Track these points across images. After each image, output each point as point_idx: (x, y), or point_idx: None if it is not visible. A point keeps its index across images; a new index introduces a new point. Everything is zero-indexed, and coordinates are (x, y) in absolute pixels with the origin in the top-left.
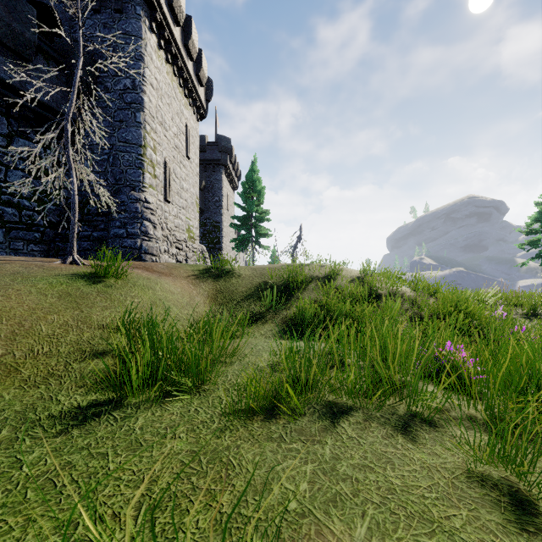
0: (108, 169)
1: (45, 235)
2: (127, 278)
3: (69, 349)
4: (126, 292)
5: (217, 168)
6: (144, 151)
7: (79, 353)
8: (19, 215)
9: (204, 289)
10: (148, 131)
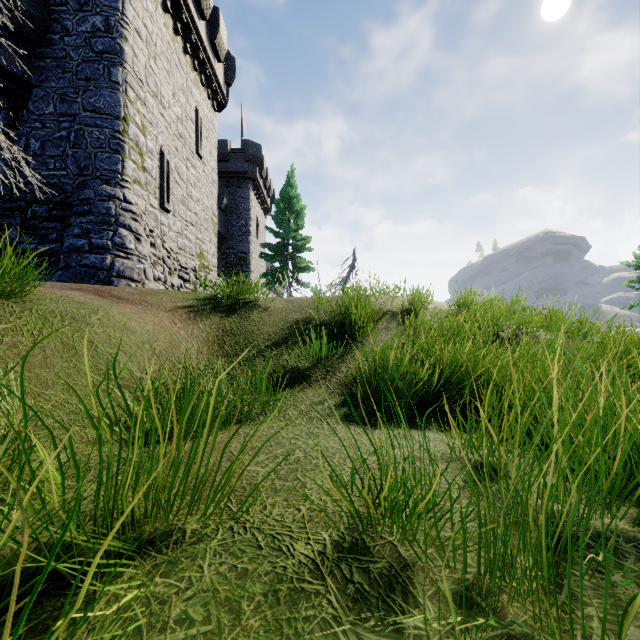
0: (68, 152)
1: None
2: (25, 298)
3: None
4: None
5: (243, 183)
6: (124, 126)
7: None
8: None
9: (202, 328)
10: (132, 99)
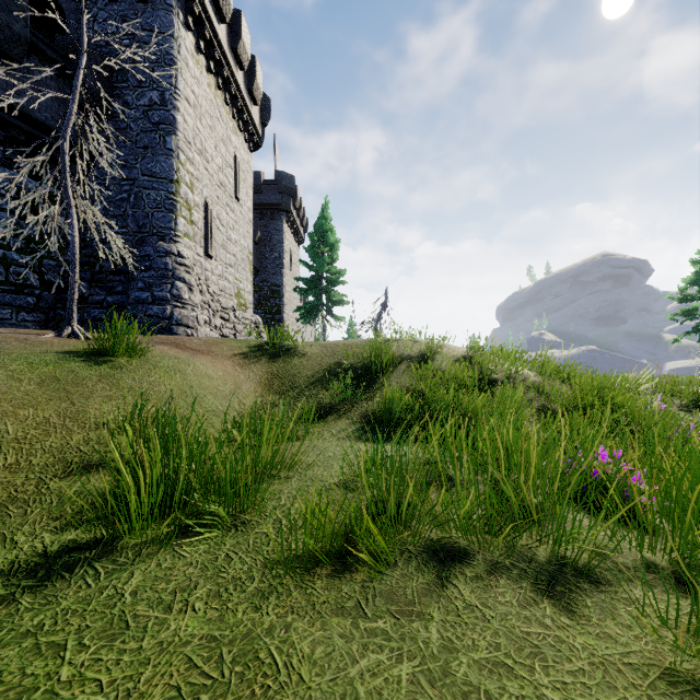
0: (129, 212)
1: (42, 300)
2: (146, 356)
3: (47, 459)
4: (142, 376)
5: (276, 215)
6: (177, 188)
7: (61, 466)
8: (6, 273)
9: (255, 372)
10: (182, 162)
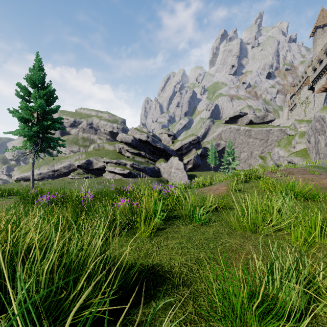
0: None
1: None
2: None
3: None
4: None
5: None
6: None
7: None
8: None
9: None
10: None
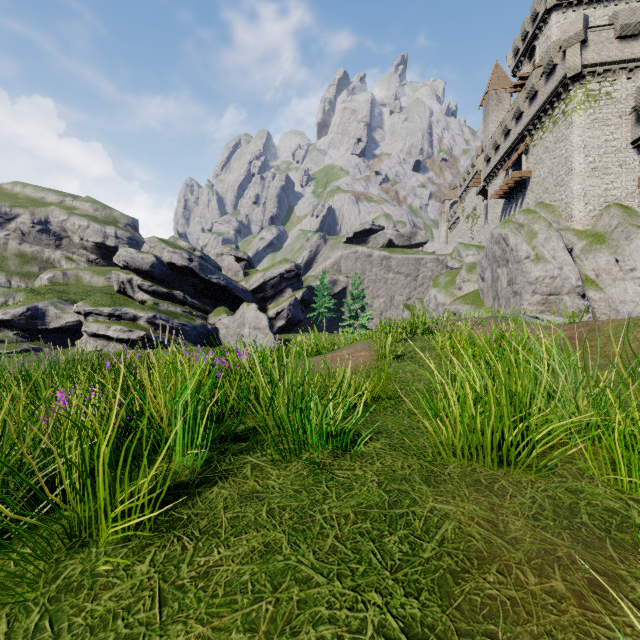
0: None
1: None
2: None
3: None
4: None
5: None
6: None
7: None
8: None
9: None
10: None
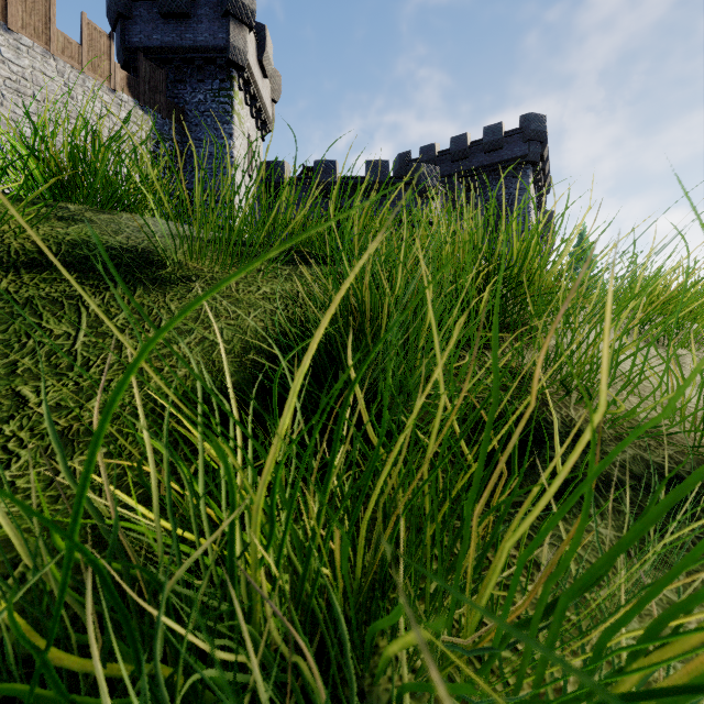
0: None
1: None
2: None
3: None
4: None
5: None
6: None
7: None
8: None
9: None
10: None
